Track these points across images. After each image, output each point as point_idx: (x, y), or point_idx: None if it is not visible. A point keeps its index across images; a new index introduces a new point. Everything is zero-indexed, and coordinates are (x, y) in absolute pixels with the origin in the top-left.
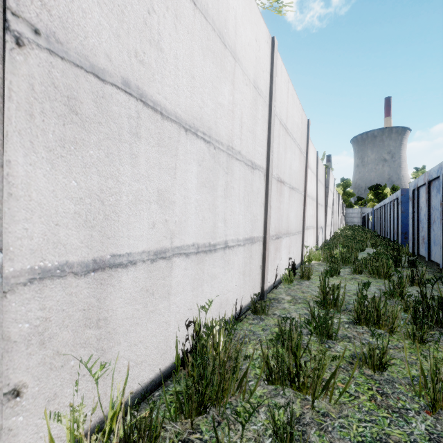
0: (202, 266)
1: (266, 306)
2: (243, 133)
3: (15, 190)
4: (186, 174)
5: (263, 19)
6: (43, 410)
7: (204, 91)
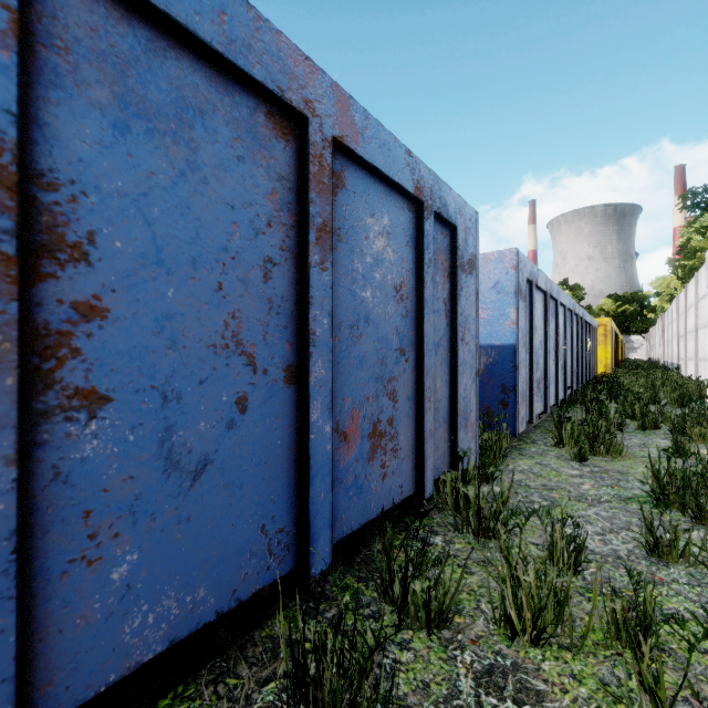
0: None
1: None
2: None
3: None
4: None
5: None
6: None
7: None
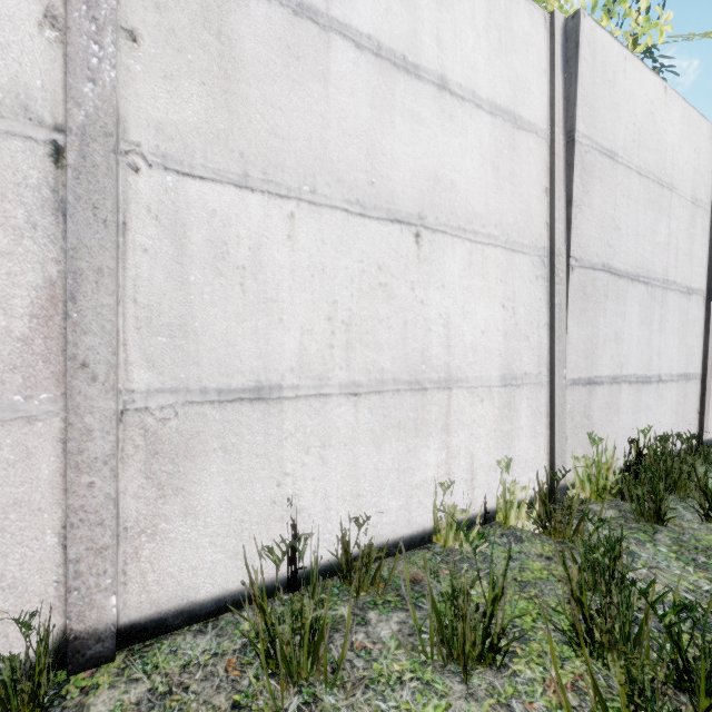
0: (639, 395)
1: (709, 452)
2: (678, 261)
3: (568, 340)
4: (631, 316)
5: (703, 116)
6: (571, 454)
7: (644, 240)
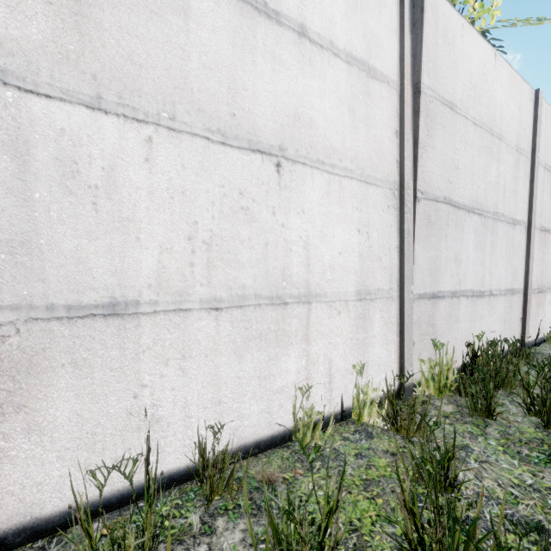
0: (475, 306)
1: (530, 352)
2: (505, 197)
3: (415, 260)
4: (467, 241)
5: (525, 81)
6: (418, 357)
7: (479, 179)
